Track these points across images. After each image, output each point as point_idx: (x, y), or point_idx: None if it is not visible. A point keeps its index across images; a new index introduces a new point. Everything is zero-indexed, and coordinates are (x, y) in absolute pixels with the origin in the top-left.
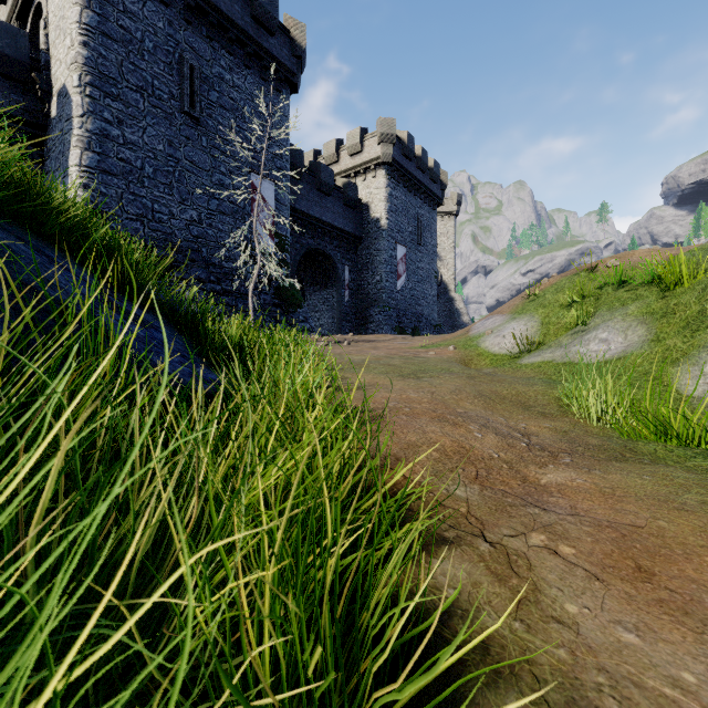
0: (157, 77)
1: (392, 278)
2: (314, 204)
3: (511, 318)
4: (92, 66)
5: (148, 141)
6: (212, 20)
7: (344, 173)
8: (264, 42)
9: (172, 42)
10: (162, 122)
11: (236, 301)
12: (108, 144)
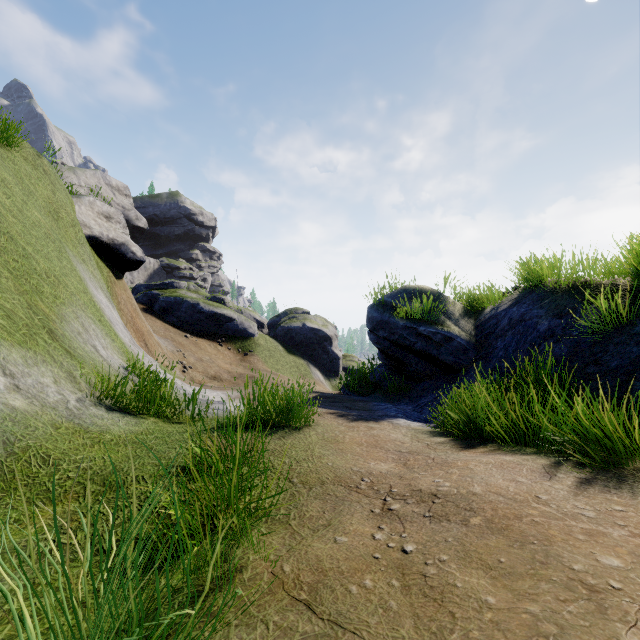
0: None
1: None
2: None
3: None
4: None
5: None
6: None
7: None
8: None
9: None
10: None
11: None
12: None
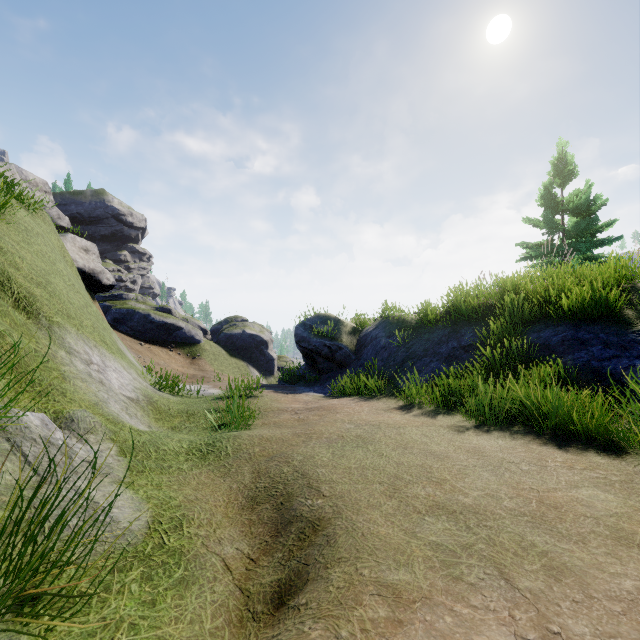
0: None
1: None
2: None
3: None
4: None
5: None
6: None
7: None
8: None
9: None
10: None
11: None
12: None
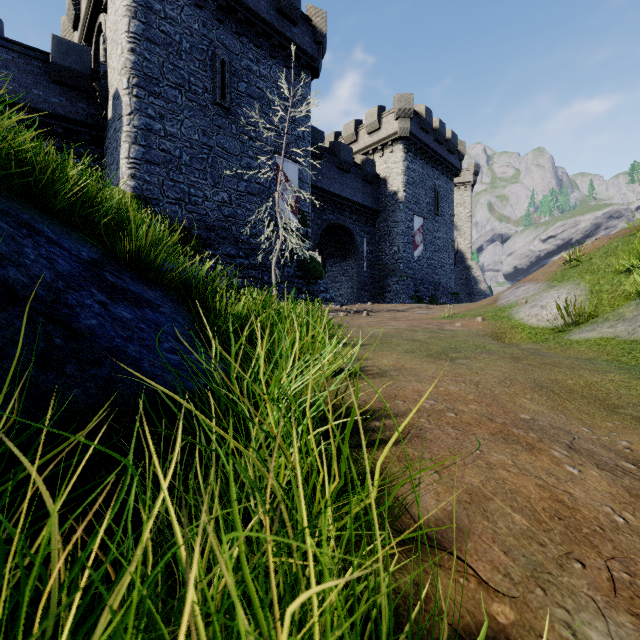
0: (193, 74)
1: (409, 248)
2: (334, 181)
3: (549, 286)
4: (138, 70)
5: (185, 132)
6: (241, 17)
7: (362, 150)
8: (288, 32)
9: (205, 41)
10: (197, 114)
11: (262, 274)
12: (152, 137)
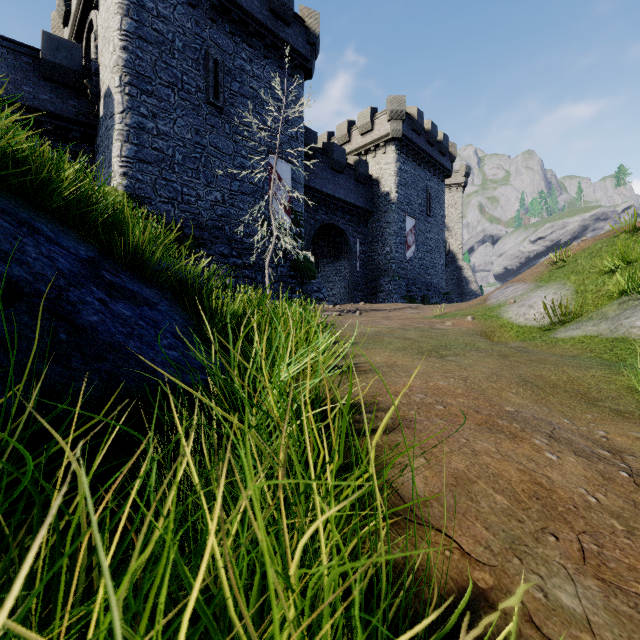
0: (186, 73)
1: (401, 248)
2: (327, 181)
3: (536, 286)
4: (130, 68)
5: (178, 131)
6: (234, 16)
7: (355, 151)
8: (281, 33)
9: (198, 40)
10: (190, 113)
11: (255, 274)
12: (144, 136)
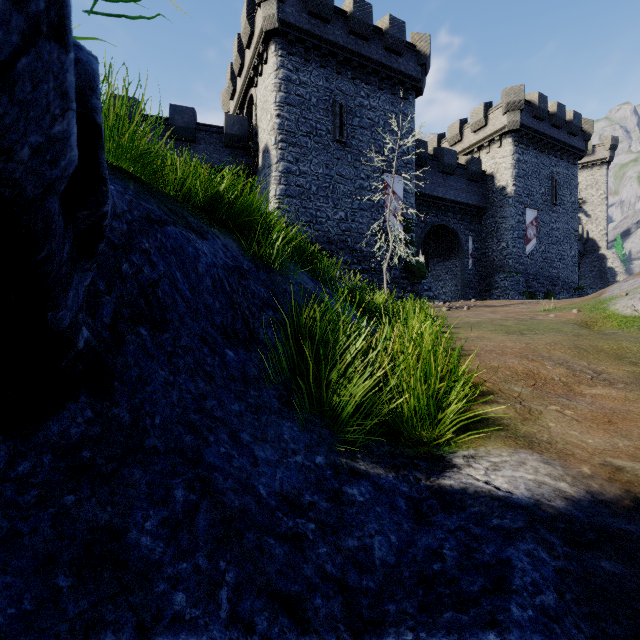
0: (319, 122)
1: (519, 243)
2: (437, 185)
3: None
4: (282, 129)
5: (313, 168)
6: (355, 64)
7: (467, 149)
8: (394, 64)
9: (328, 93)
10: (321, 152)
11: (372, 277)
12: (291, 177)
